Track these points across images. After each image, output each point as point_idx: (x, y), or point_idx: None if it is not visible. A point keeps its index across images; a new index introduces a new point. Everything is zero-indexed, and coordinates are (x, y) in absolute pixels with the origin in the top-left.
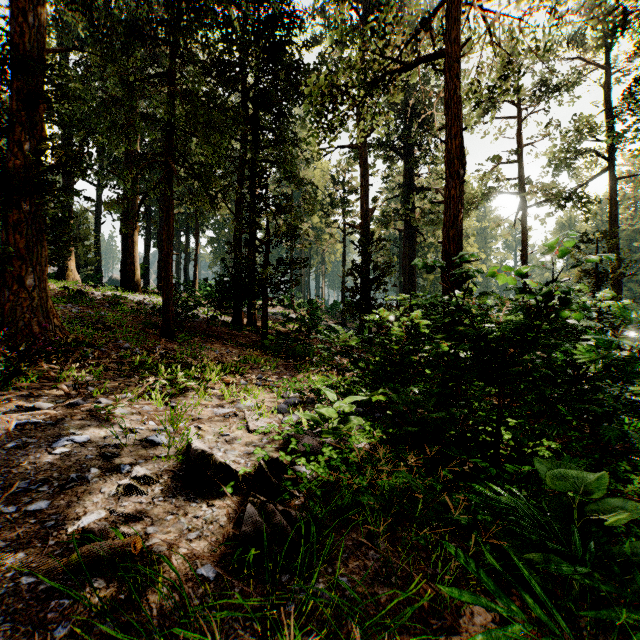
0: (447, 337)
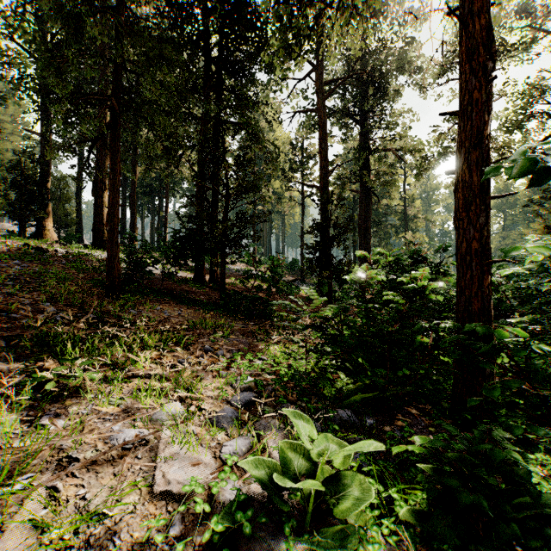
0: (528, 319)
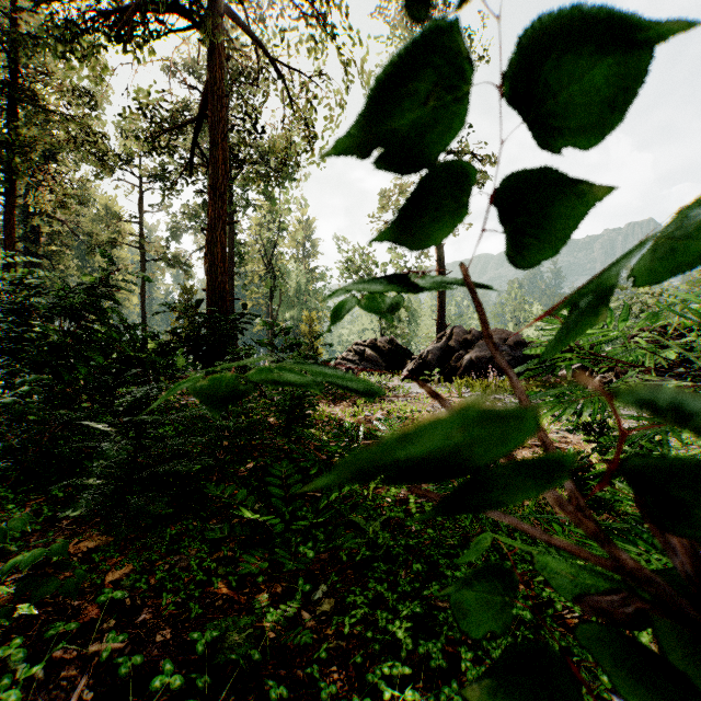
0: None
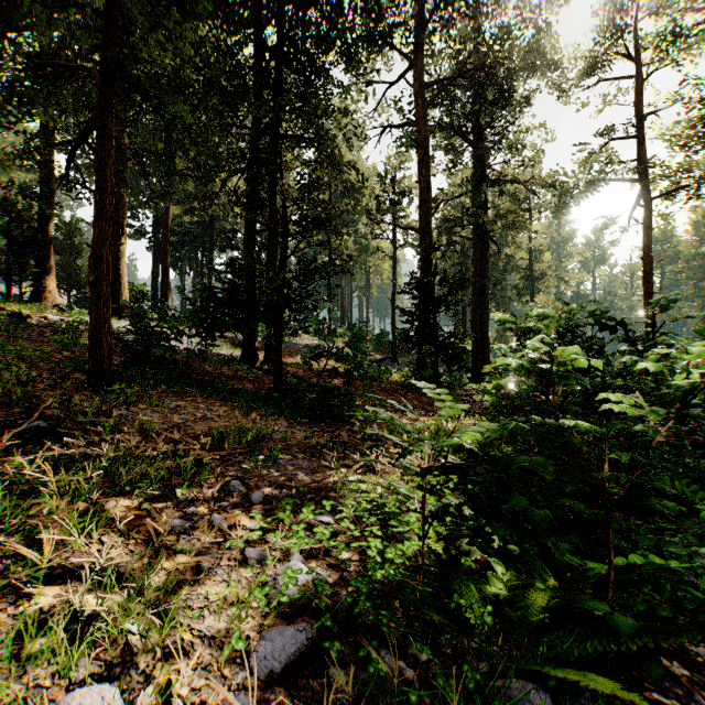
0: None
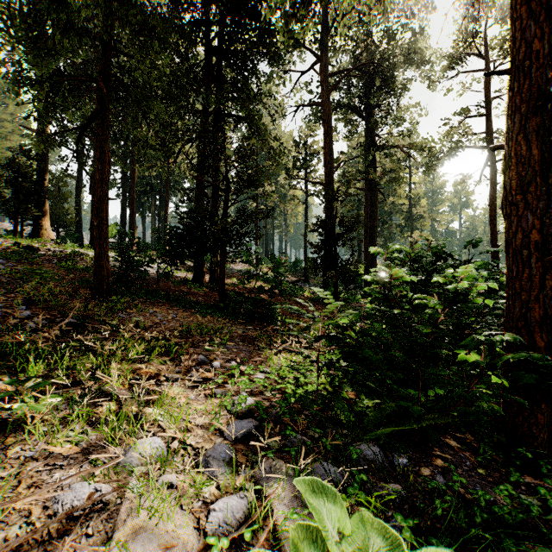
0: None
